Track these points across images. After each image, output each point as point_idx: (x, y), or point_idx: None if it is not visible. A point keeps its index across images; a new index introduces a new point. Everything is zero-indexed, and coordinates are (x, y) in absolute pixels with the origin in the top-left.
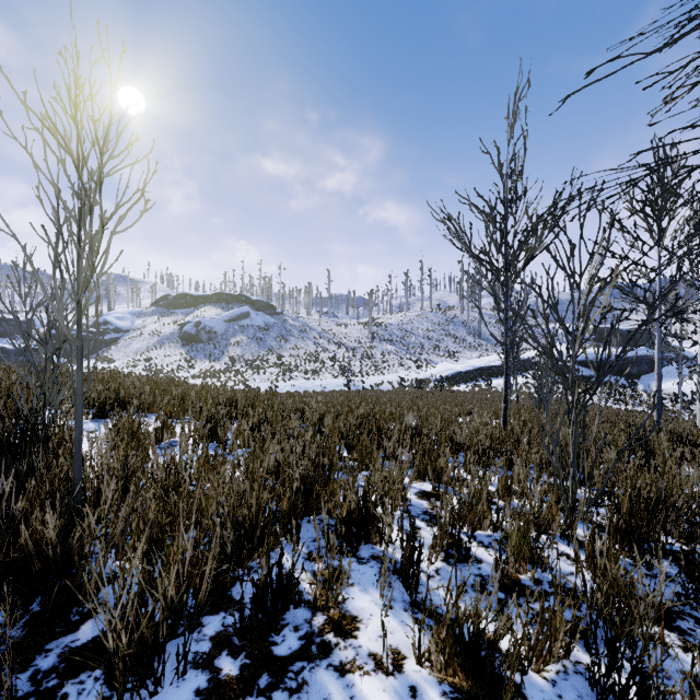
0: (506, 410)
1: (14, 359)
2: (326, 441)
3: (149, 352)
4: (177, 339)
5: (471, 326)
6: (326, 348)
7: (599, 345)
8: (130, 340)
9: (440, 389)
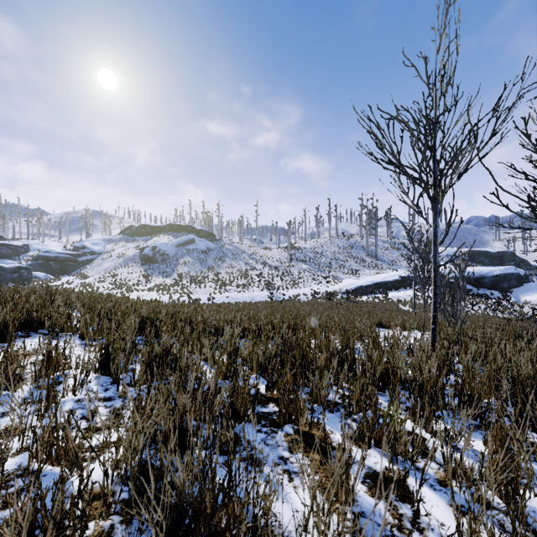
0: (435, 332)
1: (10, 275)
2: (237, 385)
3: (116, 270)
4: (138, 260)
5: (369, 249)
6: (254, 267)
7: (473, 264)
8: (102, 261)
9: (346, 301)
